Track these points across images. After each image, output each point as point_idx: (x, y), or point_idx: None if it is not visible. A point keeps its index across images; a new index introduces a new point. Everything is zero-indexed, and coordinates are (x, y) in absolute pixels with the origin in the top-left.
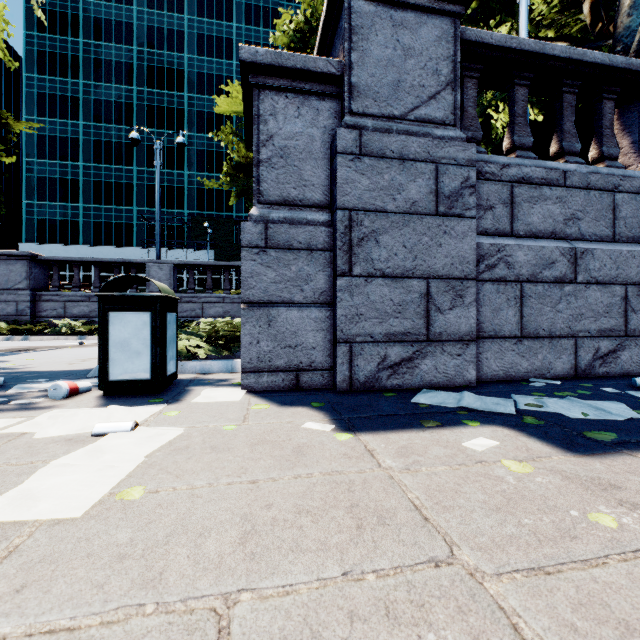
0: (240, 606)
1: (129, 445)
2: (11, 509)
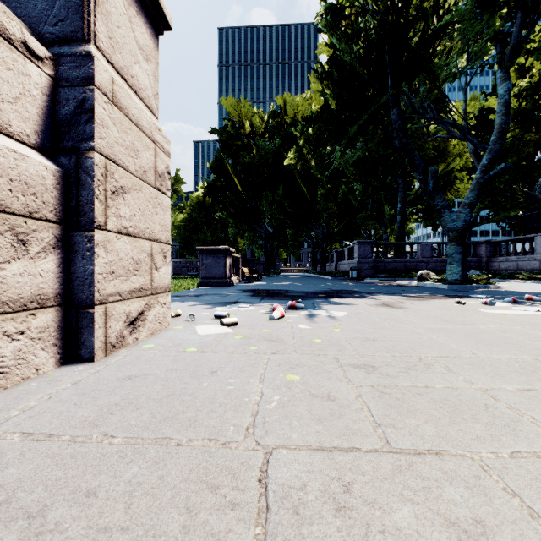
0: (487, 319)
1: (524, 312)
2: (484, 310)
